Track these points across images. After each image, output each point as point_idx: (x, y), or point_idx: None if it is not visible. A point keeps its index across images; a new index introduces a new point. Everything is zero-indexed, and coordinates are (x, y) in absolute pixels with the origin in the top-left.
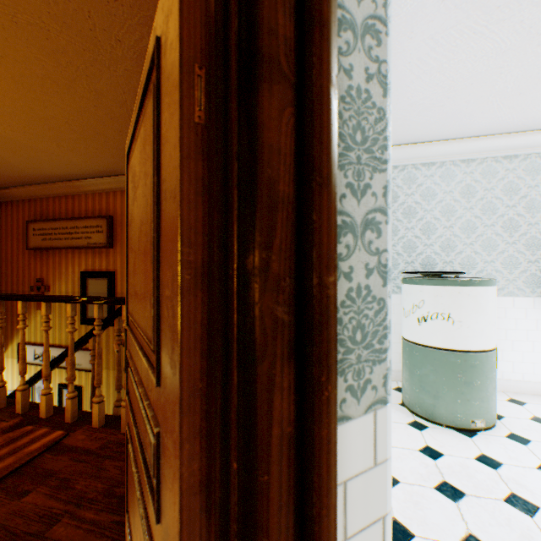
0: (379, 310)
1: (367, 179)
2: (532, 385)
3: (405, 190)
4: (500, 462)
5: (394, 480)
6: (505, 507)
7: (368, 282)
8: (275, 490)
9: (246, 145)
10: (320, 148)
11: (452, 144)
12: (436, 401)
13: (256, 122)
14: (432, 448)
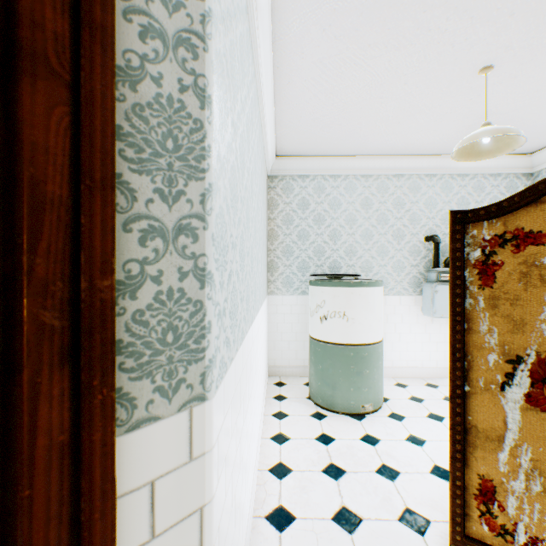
0: (196, 312)
1: (181, 186)
2: (414, 370)
3: (316, 199)
4: (379, 439)
5: (288, 470)
6: (375, 477)
7: (183, 285)
8: (43, 504)
9: (5, 140)
10: (93, 151)
11: (354, 160)
12: (334, 391)
13: (17, 117)
14: (327, 435)
